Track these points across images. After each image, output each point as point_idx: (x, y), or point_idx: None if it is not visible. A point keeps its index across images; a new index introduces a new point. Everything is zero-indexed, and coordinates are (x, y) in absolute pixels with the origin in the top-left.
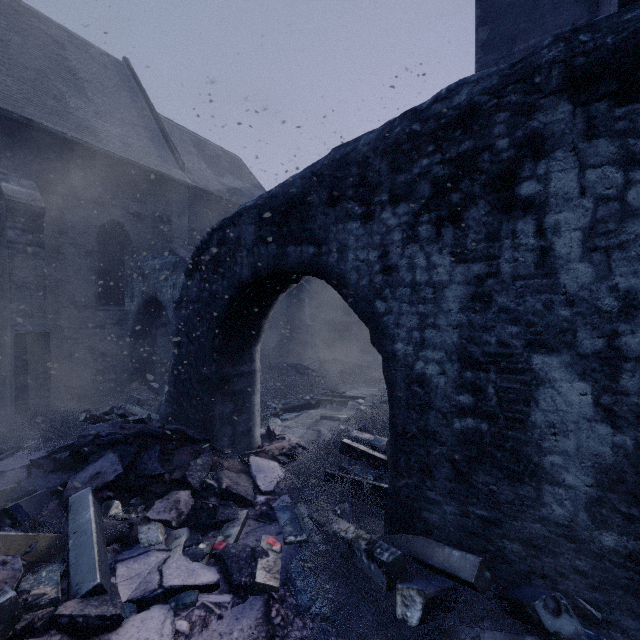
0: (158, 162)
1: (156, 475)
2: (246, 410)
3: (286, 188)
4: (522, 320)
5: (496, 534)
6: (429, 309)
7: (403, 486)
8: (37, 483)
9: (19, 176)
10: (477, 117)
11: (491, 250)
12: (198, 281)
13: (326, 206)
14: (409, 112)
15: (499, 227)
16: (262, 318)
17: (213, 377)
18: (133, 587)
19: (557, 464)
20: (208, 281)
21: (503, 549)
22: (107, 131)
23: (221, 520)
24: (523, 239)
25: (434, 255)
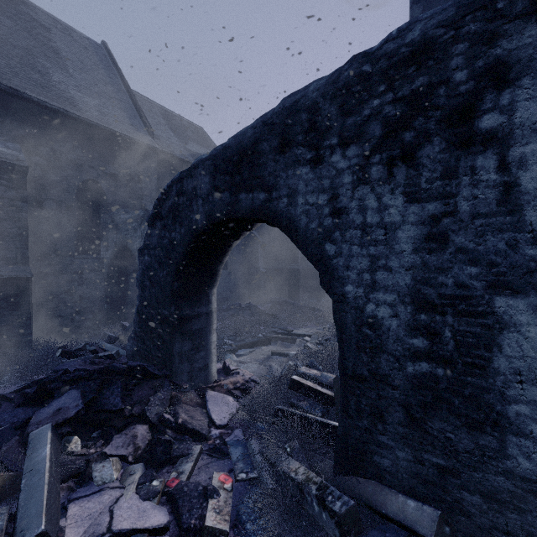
0: (130, 129)
1: (116, 410)
2: (203, 348)
3: (238, 138)
4: (483, 260)
5: (453, 484)
6: (380, 251)
7: (353, 428)
8: (3, 418)
9: (6, 139)
10: (432, 51)
11: (447, 188)
12: (159, 229)
13: (276, 153)
14: (359, 55)
15: (456, 164)
16: (218, 263)
17: (172, 318)
18: (82, 530)
19: (523, 414)
20: (168, 229)
21: (461, 500)
22: (85, 102)
23: (176, 455)
24: (483, 175)
25: (385, 196)
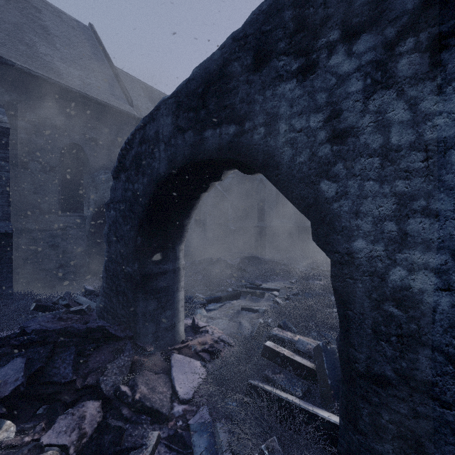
0: (111, 98)
1: (66, 382)
2: (170, 306)
3: (203, 65)
4: None
5: None
6: (416, 186)
7: (366, 451)
8: None
9: None
10: None
11: None
12: (123, 182)
13: (250, 72)
14: None
15: None
16: (184, 217)
17: (136, 275)
18: None
19: None
20: (131, 181)
21: None
22: (69, 72)
23: (126, 447)
24: None
25: (426, 99)
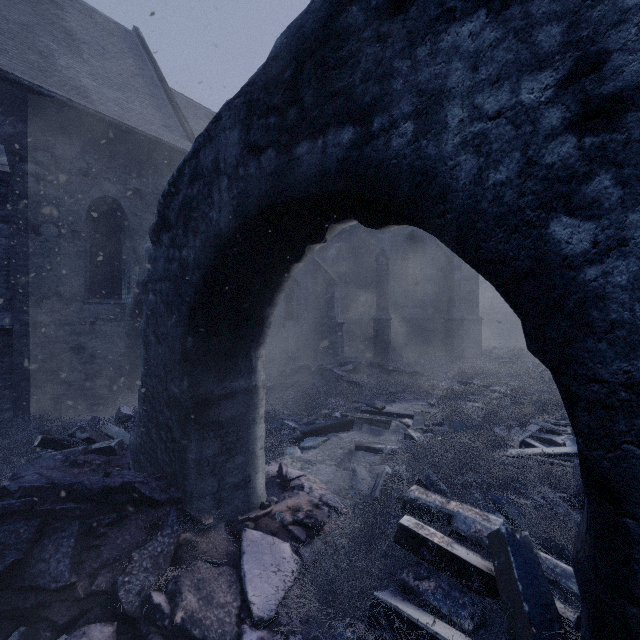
0: (162, 131)
1: (58, 588)
2: (241, 449)
3: (293, 26)
4: None
5: None
6: None
7: None
8: None
9: None
10: None
11: None
12: (166, 247)
13: (383, 18)
14: None
15: None
16: (265, 305)
17: (185, 399)
18: None
19: None
20: (177, 244)
21: None
22: (102, 94)
23: None
24: None
25: None
